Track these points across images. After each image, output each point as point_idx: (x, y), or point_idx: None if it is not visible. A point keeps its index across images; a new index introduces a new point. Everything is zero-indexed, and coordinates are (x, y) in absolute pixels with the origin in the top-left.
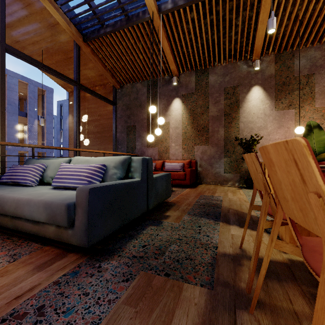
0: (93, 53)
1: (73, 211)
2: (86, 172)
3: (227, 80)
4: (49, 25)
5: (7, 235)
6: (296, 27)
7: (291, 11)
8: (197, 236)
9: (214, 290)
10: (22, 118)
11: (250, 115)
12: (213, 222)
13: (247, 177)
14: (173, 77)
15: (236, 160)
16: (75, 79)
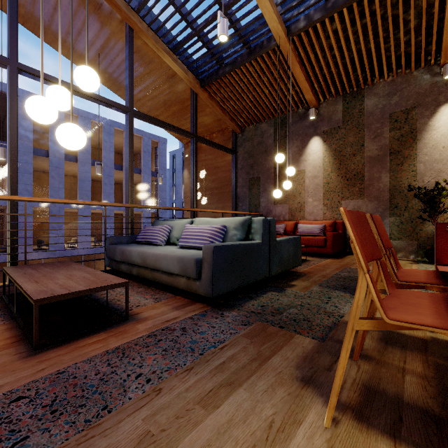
0: (211, 98)
1: (200, 265)
2: (208, 233)
3: (394, 102)
4: (167, 78)
5: (146, 285)
6: None
7: None
8: (322, 305)
9: (324, 342)
10: (137, 175)
11: (437, 150)
12: (349, 296)
13: (431, 246)
14: (309, 110)
15: (411, 221)
16: (192, 131)
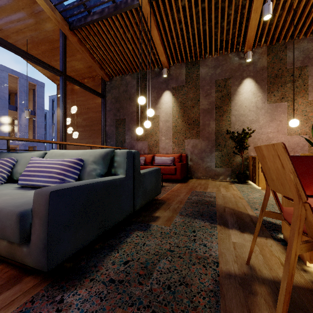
0: (80, 43)
1: (29, 222)
2: (58, 168)
3: (218, 72)
4: (33, 12)
5: None
6: (290, 17)
7: (285, 0)
8: (192, 245)
9: None
10: (12, 112)
11: (242, 108)
12: (209, 225)
13: (239, 171)
14: (163, 69)
15: (228, 154)
16: (61, 70)
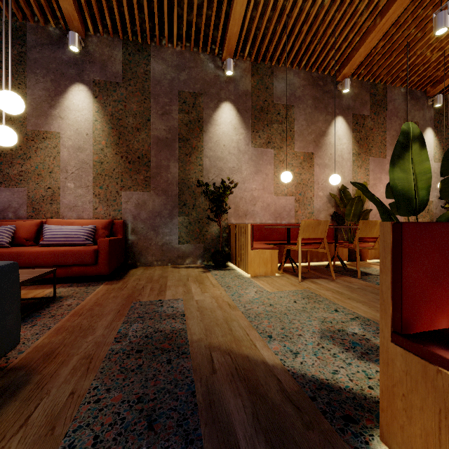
0: None
1: None
2: None
3: (183, 78)
4: None
5: None
6: (280, 26)
7: None
8: None
9: None
10: None
11: (219, 147)
12: None
13: (215, 249)
14: (69, 33)
15: (199, 221)
16: None
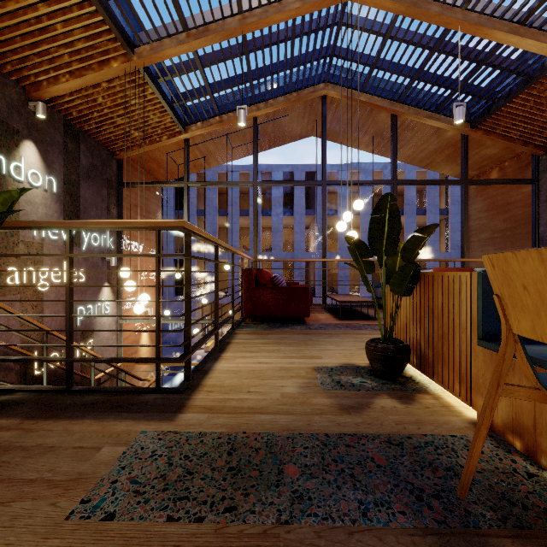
0: (487, 133)
1: None
2: None
3: None
4: (434, 131)
5: None
6: None
7: None
8: None
9: None
10: (420, 216)
11: None
12: None
13: None
14: None
15: None
16: (462, 177)
